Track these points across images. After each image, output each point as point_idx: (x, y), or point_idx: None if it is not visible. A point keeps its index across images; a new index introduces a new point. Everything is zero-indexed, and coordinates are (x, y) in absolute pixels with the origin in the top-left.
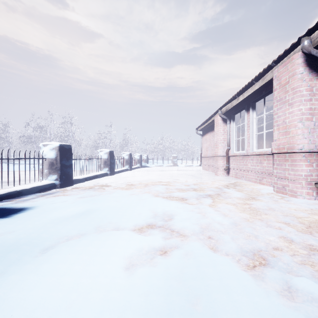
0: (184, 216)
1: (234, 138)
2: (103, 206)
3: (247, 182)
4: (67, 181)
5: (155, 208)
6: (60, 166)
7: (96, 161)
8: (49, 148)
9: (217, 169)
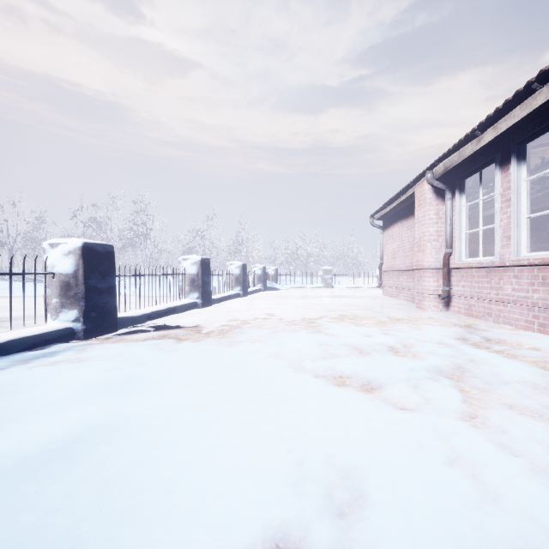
0: (407, 493)
1: (464, 229)
2: (143, 415)
3: (504, 327)
4: (103, 322)
5: (297, 432)
6: (84, 290)
7: (173, 279)
8: (62, 251)
9: (423, 296)
